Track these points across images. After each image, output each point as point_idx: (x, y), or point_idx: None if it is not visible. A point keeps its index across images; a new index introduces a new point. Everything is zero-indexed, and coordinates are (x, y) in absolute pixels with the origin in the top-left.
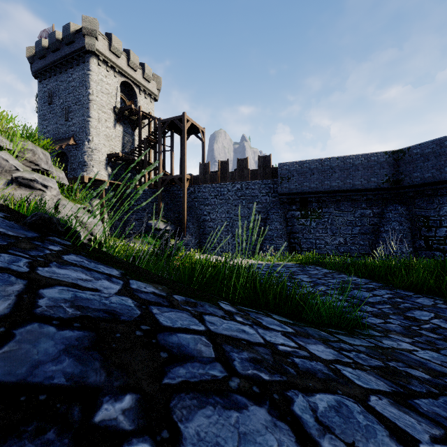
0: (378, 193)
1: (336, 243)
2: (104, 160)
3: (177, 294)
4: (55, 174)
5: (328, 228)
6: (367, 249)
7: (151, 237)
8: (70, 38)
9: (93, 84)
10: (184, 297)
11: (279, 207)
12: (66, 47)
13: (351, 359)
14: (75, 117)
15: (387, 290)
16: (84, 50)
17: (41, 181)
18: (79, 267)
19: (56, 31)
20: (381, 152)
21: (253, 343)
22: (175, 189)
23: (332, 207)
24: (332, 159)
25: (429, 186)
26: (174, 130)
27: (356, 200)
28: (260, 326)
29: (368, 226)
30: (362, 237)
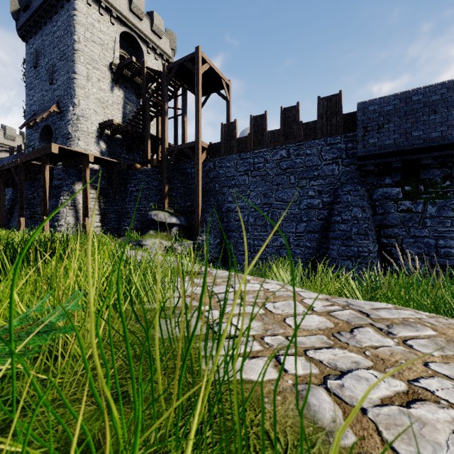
0: None
1: None
2: (94, 131)
3: None
4: None
5: None
6: None
7: None
8: None
9: (80, 28)
10: None
11: (358, 181)
12: None
13: None
14: (59, 77)
15: None
16: None
17: None
18: None
19: None
20: None
21: None
22: (187, 166)
23: None
24: None
25: None
26: (187, 84)
27: None
28: None
29: None
30: None
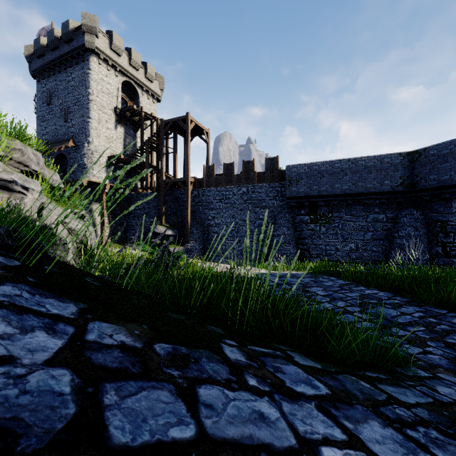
0: (392, 197)
1: (348, 249)
2: (104, 162)
3: (162, 340)
4: (48, 176)
5: (339, 233)
6: (380, 256)
7: (150, 244)
8: (69, 35)
9: (93, 83)
10: (170, 346)
11: (287, 211)
12: (65, 45)
13: (427, 450)
14: (74, 118)
15: (416, 307)
16: (83, 48)
17: (21, 182)
18: (4, 309)
19: (54, 28)
20: (395, 153)
21: (281, 453)
22: (178, 193)
23: (342, 211)
24: (343, 161)
25: (447, 189)
26: (178, 131)
27: (368, 204)
28: (284, 393)
29: (381, 232)
30: (375, 243)
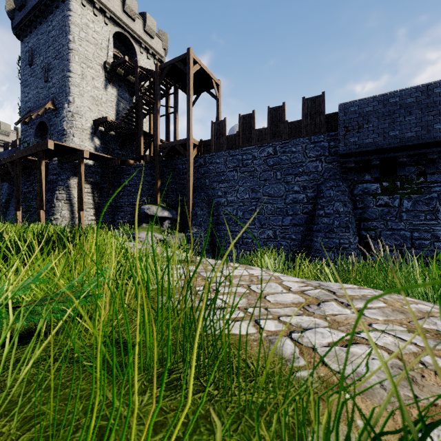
0: None
1: None
2: (89, 128)
3: None
4: None
5: (439, 209)
6: None
7: None
8: None
9: (75, 28)
10: None
11: (340, 177)
12: None
13: None
14: (54, 75)
15: None
16: None
17: None
18: None
19: None
20: None
21: None
22: (179, 162)
23: None
24: None
25: None
26: (179, 84)
27: None
28: None
29: None
30: None
